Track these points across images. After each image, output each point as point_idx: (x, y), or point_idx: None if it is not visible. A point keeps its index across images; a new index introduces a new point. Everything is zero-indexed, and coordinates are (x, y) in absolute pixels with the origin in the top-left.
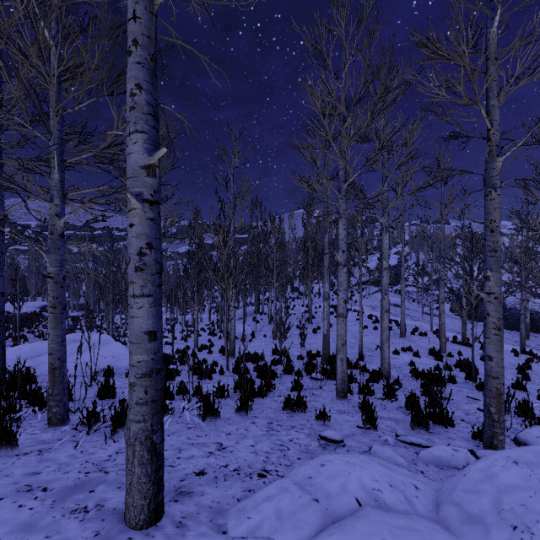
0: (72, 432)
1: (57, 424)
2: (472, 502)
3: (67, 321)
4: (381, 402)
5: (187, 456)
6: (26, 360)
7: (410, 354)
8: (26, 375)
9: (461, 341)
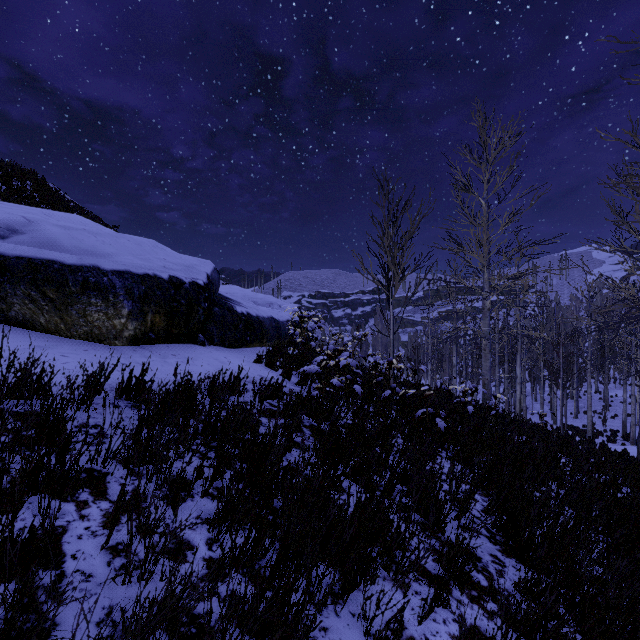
0: None
1: None
2: None
3: None
4: None
5: None
6: None
7: None
8: None
9: None
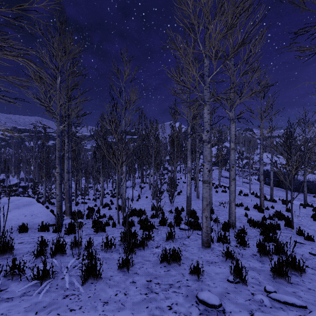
0: None
1: None
2: None
3: (18, 189)
4: (239, 250)
5: None
6: None
7: (242, 208)
8: None
9: (268, 199)
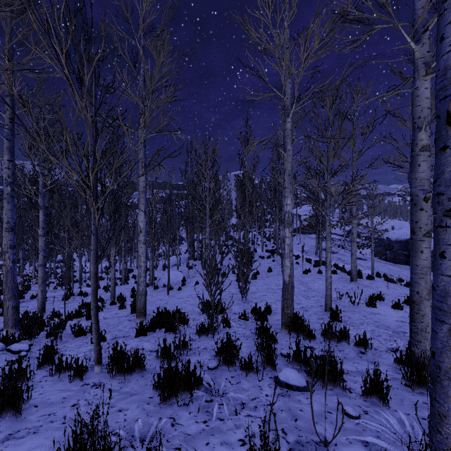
0: None
1: None
2: None
3: None
4: None
5: None
6: None
7: (385, 305)
8: None
9: None
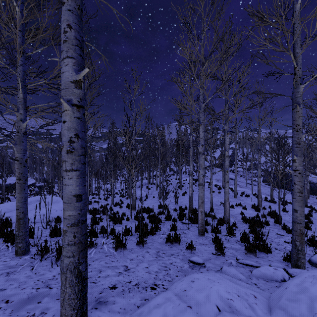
0: (30, 259)
1: (21, 254)
2: (293, 308)
3: (35, 189)
4: (226, 237)
5: (105, 275)
6: (7, 213)
7: (240, 208)
8: (5, 222)
9: (269, 200)
